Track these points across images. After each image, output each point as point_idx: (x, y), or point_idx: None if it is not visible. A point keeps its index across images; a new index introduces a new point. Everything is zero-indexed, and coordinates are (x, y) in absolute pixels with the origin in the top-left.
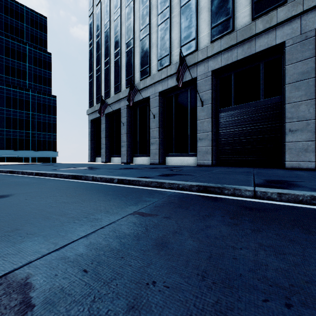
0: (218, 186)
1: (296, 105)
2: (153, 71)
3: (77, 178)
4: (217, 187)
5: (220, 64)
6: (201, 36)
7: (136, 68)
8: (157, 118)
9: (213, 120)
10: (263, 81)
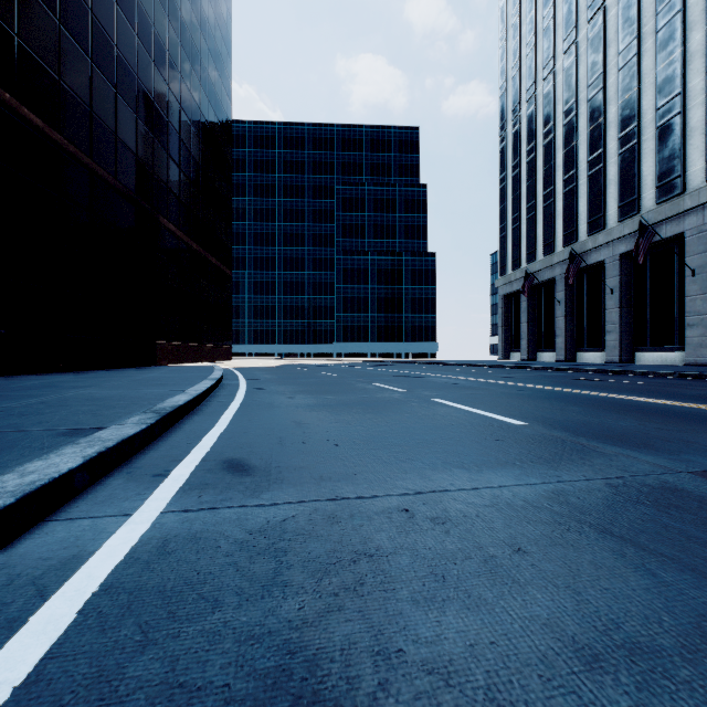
0: (623, 370)
1: None
2: (610, 222)
3: (522, 368)
4: (621, 370)
5: None
6: (690, 172)
7: (581, 218)
8: (617, 293)
9: None
10: None
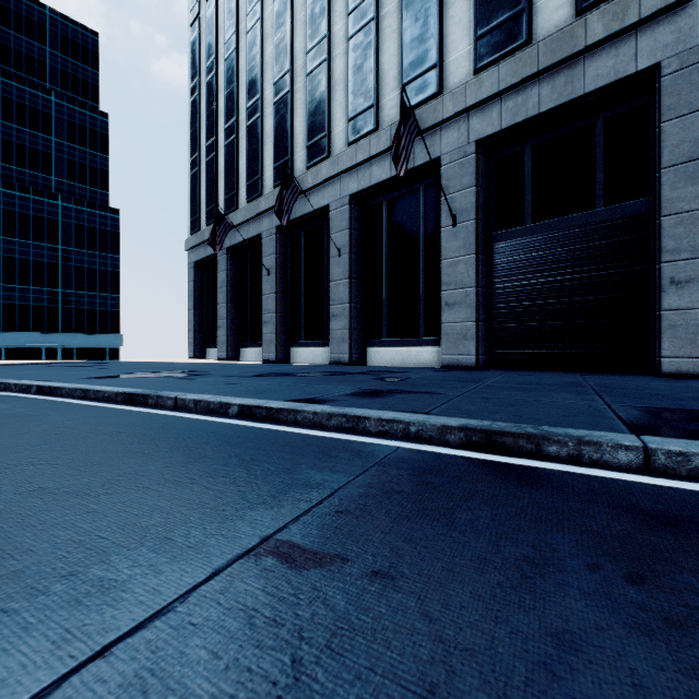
0: (529, 433)
1: (687, 219)
2: (336, 146)
3: (137, 402)
4: (523, 434)
5: (497, 125)
6: (450, 60)
7: (297, 141)
8: (347, 255)
9: (479, 259)
10: (603, 163)
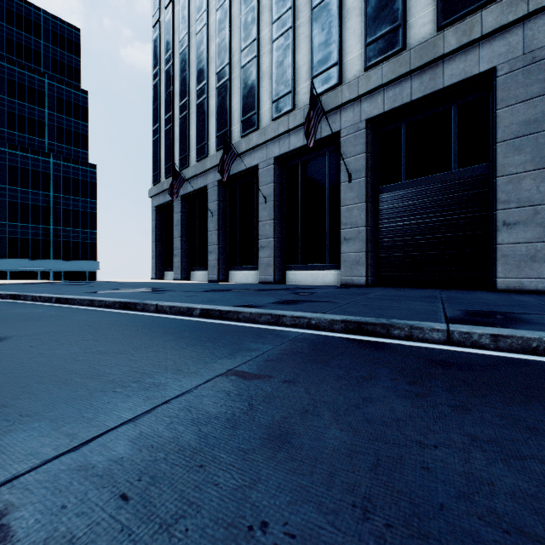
0: (382, 323)
1: (515, 179)
2: (264, 121)
3: (129, 307)
4: (379, 324)
5: (381, 109)
6: (347, 60)
7: (234, 117)
8: (271, 202)
9: (368, 206)
10: (457, 137)
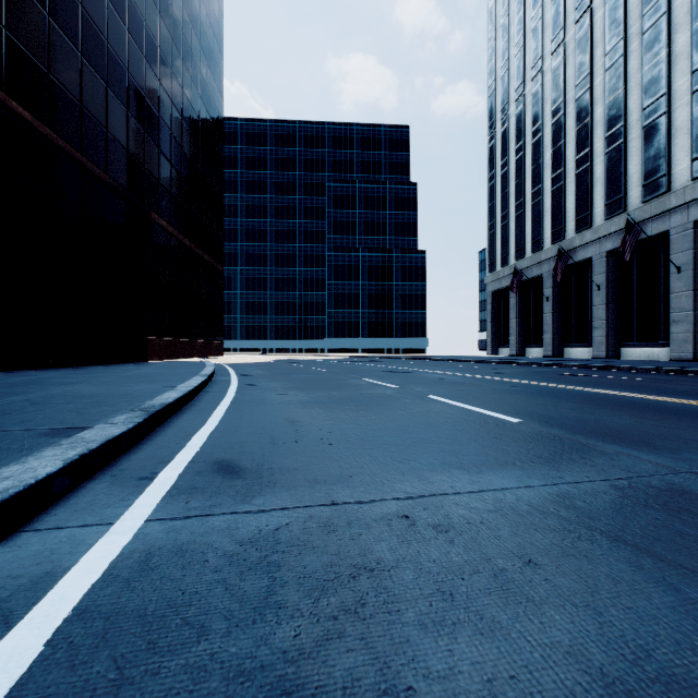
0: (611, 366)
1: None
2: (596, 220)
3: (511, 364)
4: (609, 366)
5: None
6: (675, 171)
7: (568, 216)
8: (604, 290)
9: (696, 294)
10: None
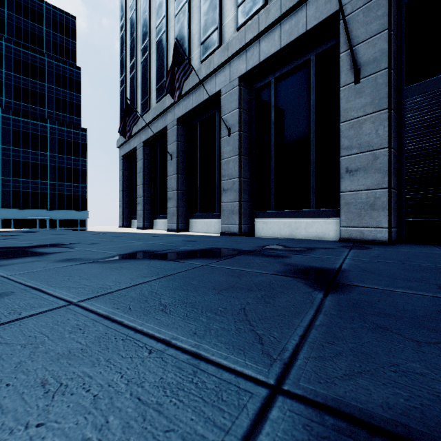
0: None
1: None
2: (227, 35)
3: None
4: None
5: None
6: None
7: (194, 42)
8: (236, 133)
9: (391, 116)
10: None
